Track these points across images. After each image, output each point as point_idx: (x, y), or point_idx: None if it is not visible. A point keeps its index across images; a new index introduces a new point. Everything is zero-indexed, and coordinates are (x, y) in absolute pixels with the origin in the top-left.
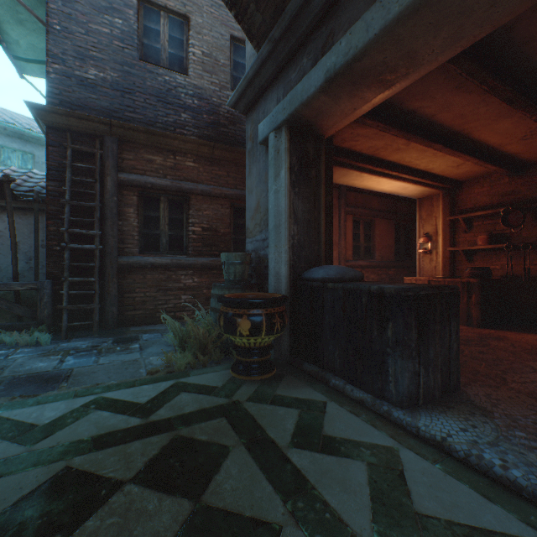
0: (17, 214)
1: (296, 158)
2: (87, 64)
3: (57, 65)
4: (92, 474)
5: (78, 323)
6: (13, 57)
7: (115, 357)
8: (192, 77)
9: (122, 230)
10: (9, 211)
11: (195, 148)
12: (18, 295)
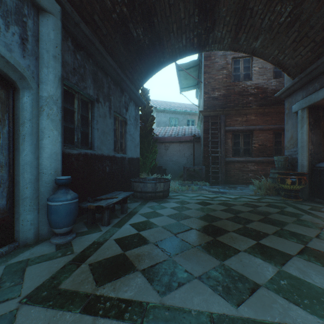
0: (184, 143)
1: (312, 119)
2: (214, 91)
3: (206, 95)
4: (253, 204)
5: (214, 180)
6: (180, 89)
7: (234, 191)
8: (253, 80)
9: (225, 148)
10: (194, 145)
11: (255, 111)
12: (194, 171)
